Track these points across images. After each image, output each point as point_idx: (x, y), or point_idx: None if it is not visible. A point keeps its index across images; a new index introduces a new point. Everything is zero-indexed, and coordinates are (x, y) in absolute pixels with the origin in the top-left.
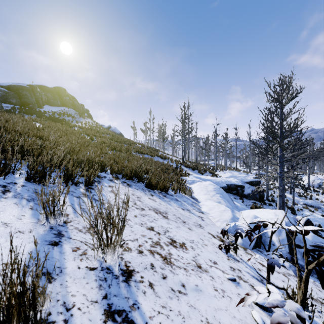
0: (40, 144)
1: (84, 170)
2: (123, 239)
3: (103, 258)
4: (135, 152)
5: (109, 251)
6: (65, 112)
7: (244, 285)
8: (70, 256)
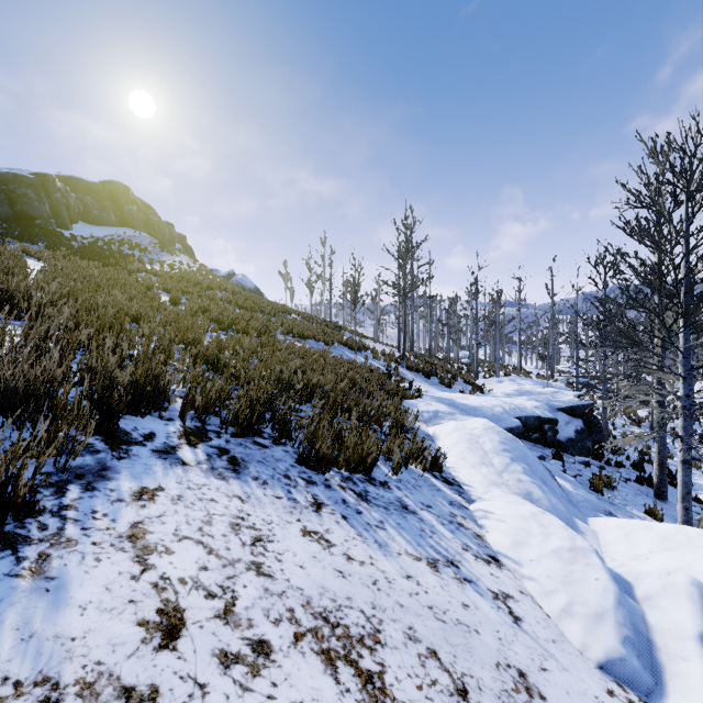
0: None
1: None
2: None
3: None
4: (285, 334)
5: None
6: (125, 238)
7: None
8: None
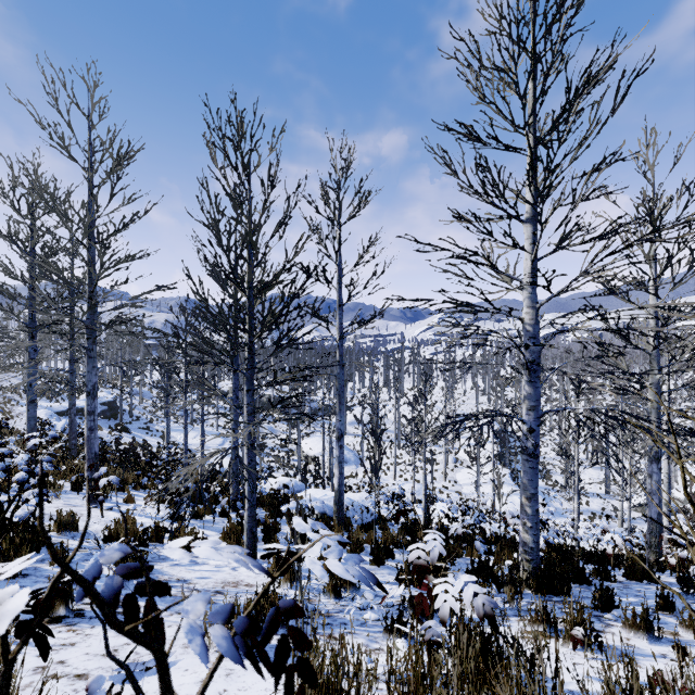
0: None
1: None
2: None
3: None
4: None
5: None
6: None
7: None
8: None
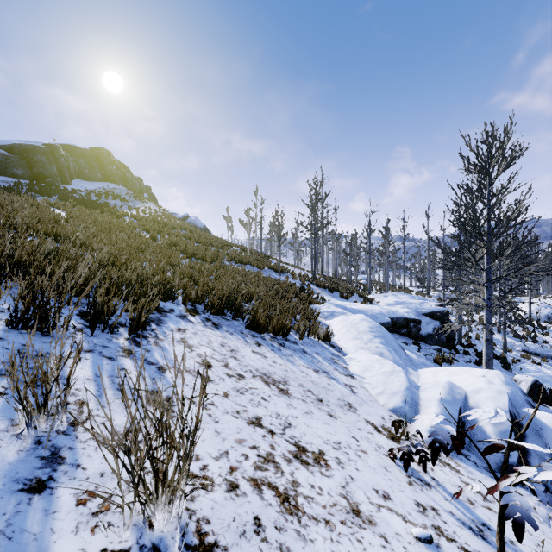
0: (51, 250)
1: (128, 303)
2: (198, 455)
3: (145, 523)
4: (230, 261)
5: (160, 503)
6: (109, 190)
7: (450, 550)
8: (68, 522)
